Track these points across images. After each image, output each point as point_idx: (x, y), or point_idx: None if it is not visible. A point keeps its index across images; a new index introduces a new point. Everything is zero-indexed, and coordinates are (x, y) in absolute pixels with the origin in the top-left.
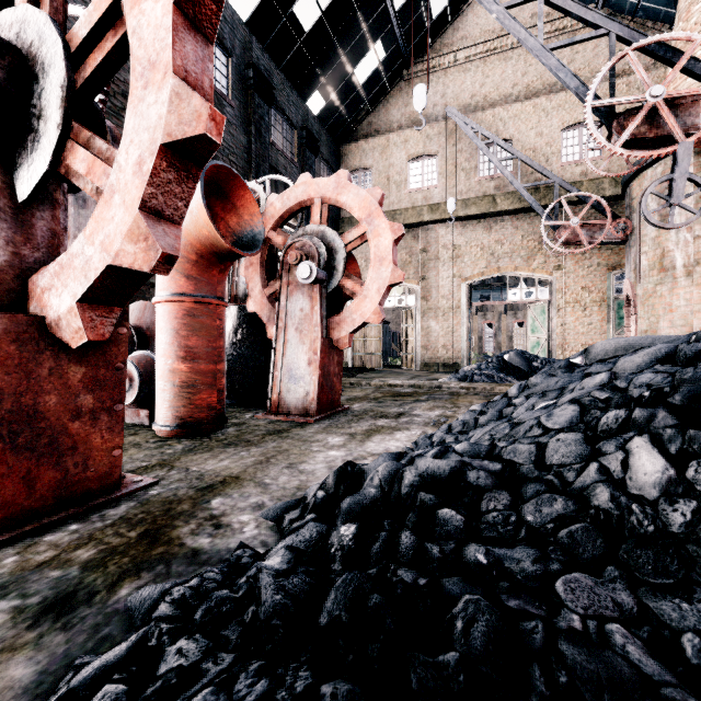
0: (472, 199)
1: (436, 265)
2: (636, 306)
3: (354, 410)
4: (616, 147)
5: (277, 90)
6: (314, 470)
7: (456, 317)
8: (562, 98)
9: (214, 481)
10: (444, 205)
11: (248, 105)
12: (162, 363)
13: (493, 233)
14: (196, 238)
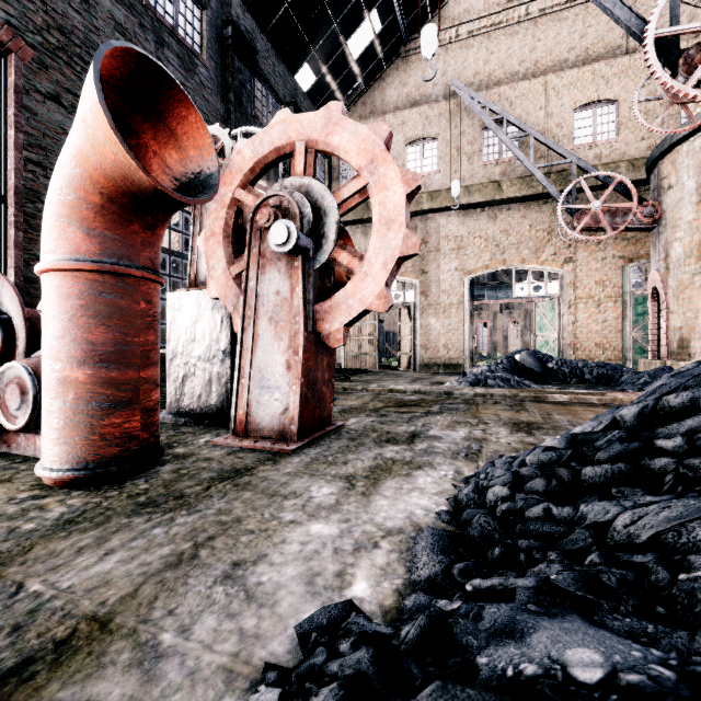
0: (476, 186)
1: (436, 258)
2: (668, 299)
3: (350, 428)
4: (687, 87)
5: (261, 57)
6: (278, 589)
7: (458, 313)
8: (574, 75)
9: (43, 641)
10: (445, 192)
11: (226, 69)
12: (47, 368)
13: (498, 223)
14: (97, 166)
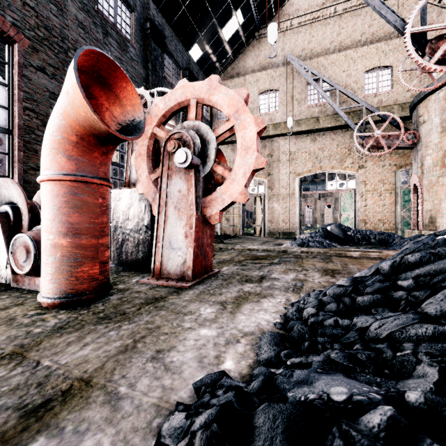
0: (303, 120)
1: (278, 165)
2: (423, 192)
3: (223, 273)
4: (430, 63)
5: (168, 40)
6: (182, 364)
7: (291, 200)
8: (364, 50)
9: (55, 391)
10: (283, 124)
11: (146, 48)
12: (45, 238)
13: (317, 143)
14: (74, 119)
